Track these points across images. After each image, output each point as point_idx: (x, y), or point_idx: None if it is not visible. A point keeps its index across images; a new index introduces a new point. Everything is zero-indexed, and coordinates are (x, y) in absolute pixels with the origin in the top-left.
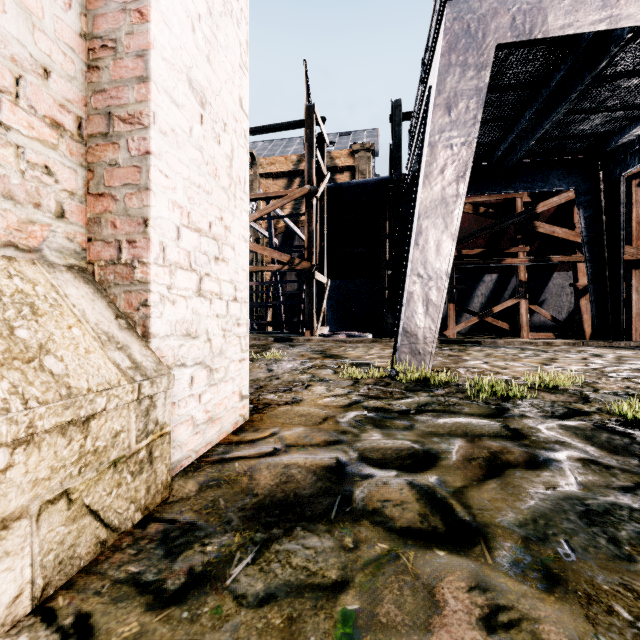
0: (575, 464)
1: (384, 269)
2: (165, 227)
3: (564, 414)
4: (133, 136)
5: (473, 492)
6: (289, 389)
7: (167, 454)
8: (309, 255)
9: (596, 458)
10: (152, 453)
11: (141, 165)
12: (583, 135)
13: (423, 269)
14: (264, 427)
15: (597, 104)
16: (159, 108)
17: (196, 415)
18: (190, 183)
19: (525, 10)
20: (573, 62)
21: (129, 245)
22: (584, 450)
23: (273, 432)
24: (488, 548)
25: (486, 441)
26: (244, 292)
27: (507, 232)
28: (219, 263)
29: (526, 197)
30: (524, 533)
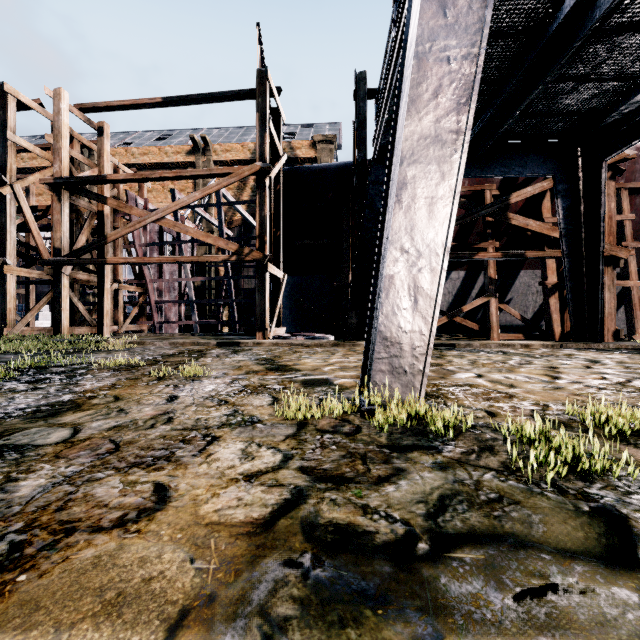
0: None
1: (347, 263)
2: None
3: None
4: None
5: None
6: (167, 455)
7: None
8: (261, 244)
9: None
10: None
11: None
12: (567, 112)
13: (409, 240)
14: None
15: (591, 69)
16: None
17: None
18: None
19: None
20: None
21: None
22: None
23: None
24: None
25: None
26: None
27: (475, 227)
28: None
29: (495, 190)
30: None
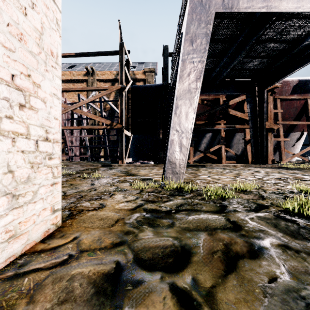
0: (278, 250)
1: (159, 129)
2: None
3: (256, 208)
4: None
5: (221, 293)
6: (99, 197)
7: None
8: (121, 121)
9: (287, 243)
10: None
11: None
12: (250, 69)
13: (179, 127)
14: (70, 232)
15: (256, 54)
16: None
17: None
18: None
19: None
20: (248, 30)
21: None
22: (277, 236)
23: (75, 237)
24: None
25: (219, 233)
26: (56, 135)
27: (216, 114)
28: (25, 110)
29: (224, 98)
30: None
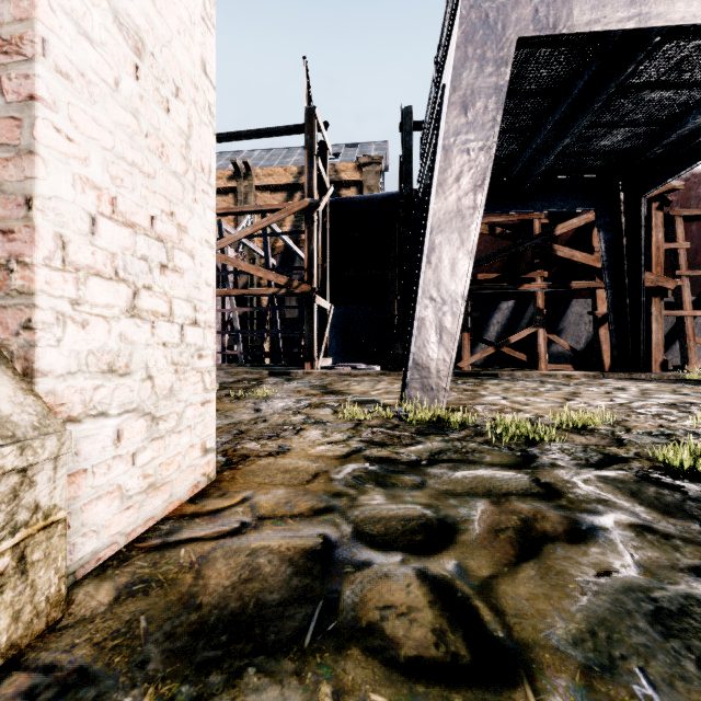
0: (627, 533)
1: (393, 294)
2: (66, 213)
3: (600, 461)
4: (9, 72)
5: (505, 585)
6: (276, 435)
7: (59, 553)
8: (309, 277)
9: (649, 523)
10: (26, 557)
11: (21, 116)
12: (604, 152)
13: (436, 291)
14: (234, 490)
15: (620, 118)
16: (54, 35)
17: (127, 483)
18: (115, 157)
19: (549, 1)
20: (597, 67)
21: (3, 237)
22: (633, 512)
23: (244, 497)
24: (535, 692)
25: (515, 502)
26: (209, 314)
27: (524, 256)
28: (168, 273)
29: (544, 219)
30: (582, 658)
